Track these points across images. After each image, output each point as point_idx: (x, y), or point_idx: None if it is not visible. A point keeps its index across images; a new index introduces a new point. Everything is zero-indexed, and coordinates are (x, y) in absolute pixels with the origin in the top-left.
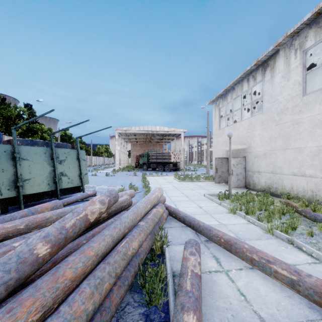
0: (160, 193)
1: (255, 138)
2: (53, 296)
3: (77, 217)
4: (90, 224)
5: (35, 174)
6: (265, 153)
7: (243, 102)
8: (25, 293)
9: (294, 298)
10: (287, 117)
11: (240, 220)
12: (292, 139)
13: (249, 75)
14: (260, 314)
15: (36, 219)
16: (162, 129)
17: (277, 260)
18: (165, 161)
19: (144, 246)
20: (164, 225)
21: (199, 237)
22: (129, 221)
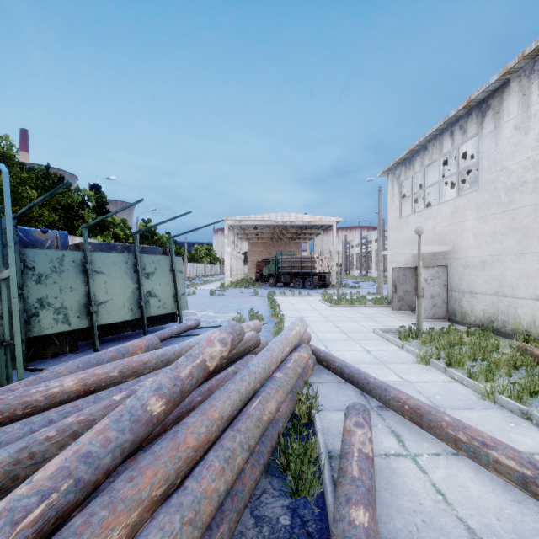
0: (303, 328)
1: (465, 234)
2: (175, 468)
3: (193, 363)
4: (209, 373)
5: (113, 294)
6: (484, 260)
7: (444, 170)
8: (144, 460)
9: (527, 504)
10: (524, 198)
11: (437, 375)
12: (533, 236)
13: (454, 125)
14: (469, 523)
15: (131, 363)
16: (300, 218)
17: (500, 443)
18: (306, 271)
19: (283, 409)
20: (309, 379)
21: (368, 401)
22: (261, 371)
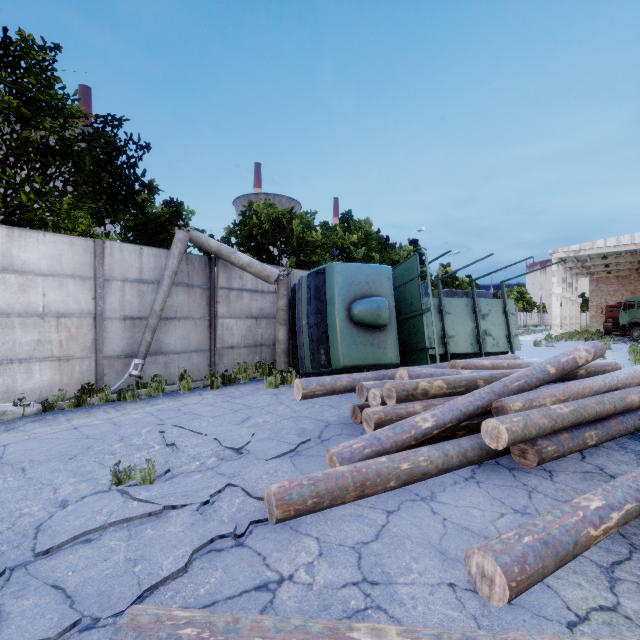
0: None
1: None
2: (568, 394)
3: (567, 357)
4: (577, 367)
5: (458, 331)
6: None
7: None
8: (551, 386)
9: None
10: None
11: None
12: None
13: None
14: None
15: (512, 362)
16: None
17: None
18: None
19: None
20: None
21: None
22: (622, 378)
